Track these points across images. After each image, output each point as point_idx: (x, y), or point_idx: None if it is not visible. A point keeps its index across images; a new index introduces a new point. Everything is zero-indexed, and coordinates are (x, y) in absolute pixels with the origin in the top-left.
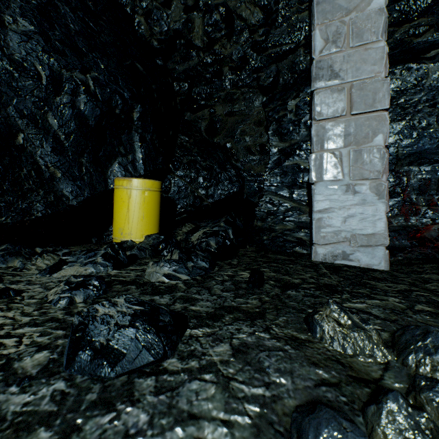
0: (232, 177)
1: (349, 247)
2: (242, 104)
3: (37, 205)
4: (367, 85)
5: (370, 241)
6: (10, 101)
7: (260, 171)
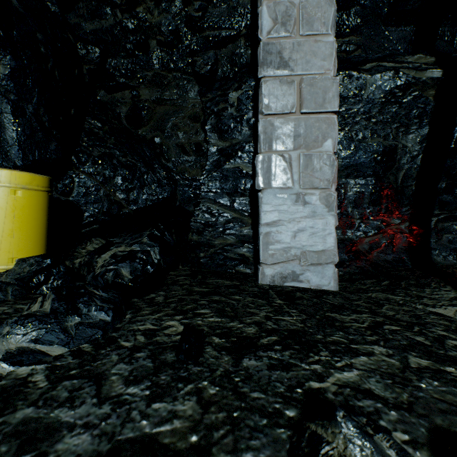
0: (161, 179)
1: (299, 267)
2: (174, 92)
3: None
4: (317, 81)
5: (320, 259)
6: None
7: (196, 175)
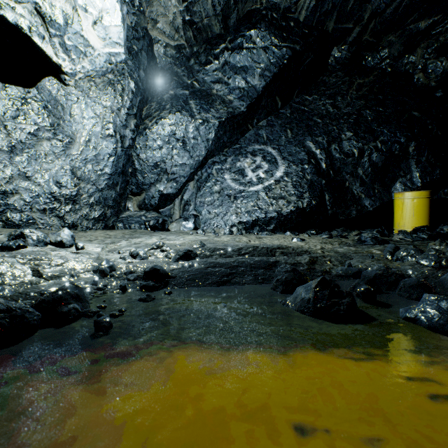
0: None
1: None
2: None
3: (353, 211)
4: None
5: None
6: (343, 170)
7: None
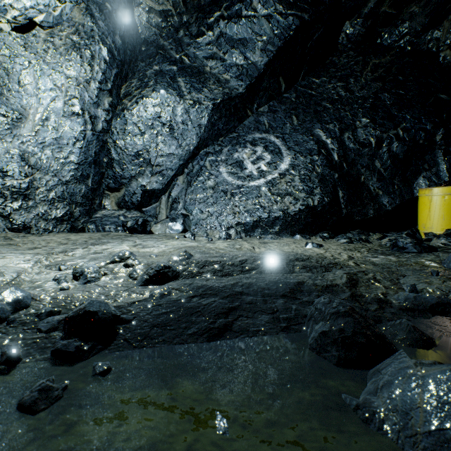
0: None
1: None
2: None
3: (370, 211)
4: None
5: None
6: (358, 162)
7: None
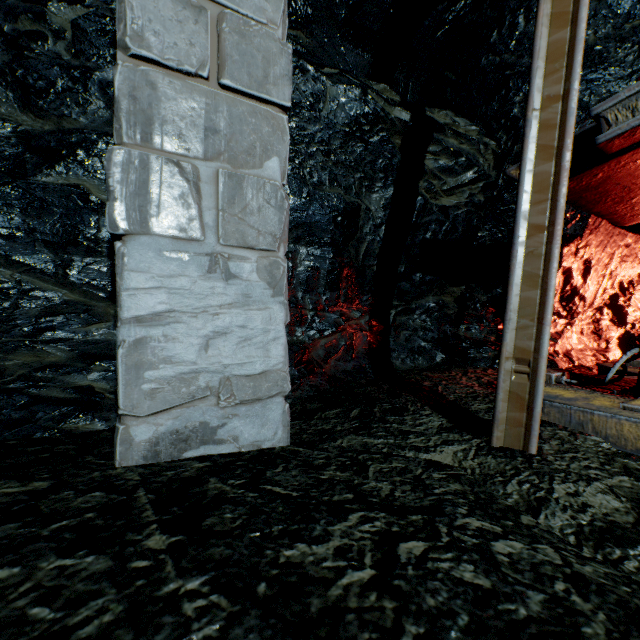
0: None
1: (217, 411)
2: None
3: None
4: (254, 33)
5: (259, 390)
6: None
7: None
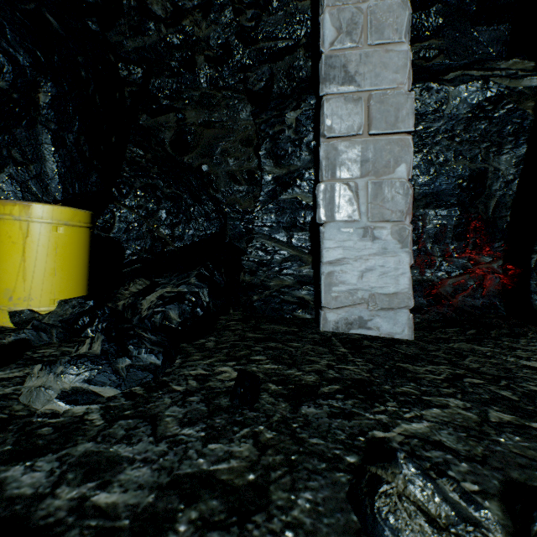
0: (209, 212)
1: (367, 312)
2: (224, 113)
3: None
4: (388, 97)
5: (392, 303)
6: None
7: (249, 207)
